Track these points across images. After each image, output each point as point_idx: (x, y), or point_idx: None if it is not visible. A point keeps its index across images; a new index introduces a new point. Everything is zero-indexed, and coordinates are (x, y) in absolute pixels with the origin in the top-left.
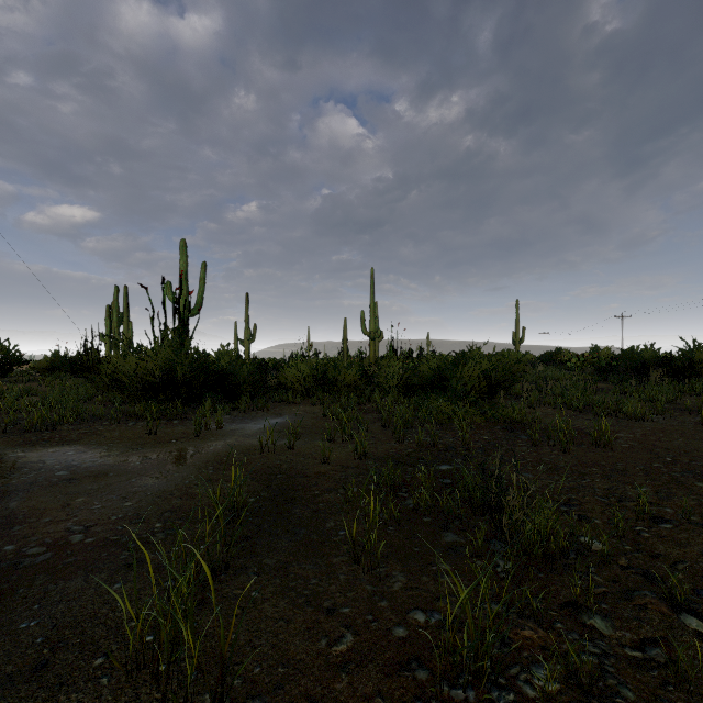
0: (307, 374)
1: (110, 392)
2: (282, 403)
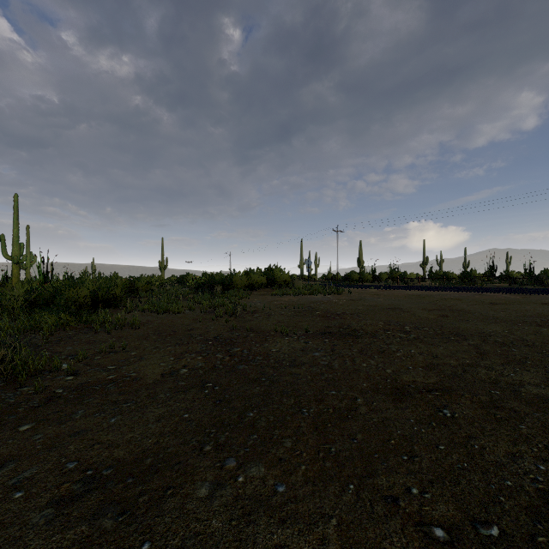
0: None
1: None
2: None
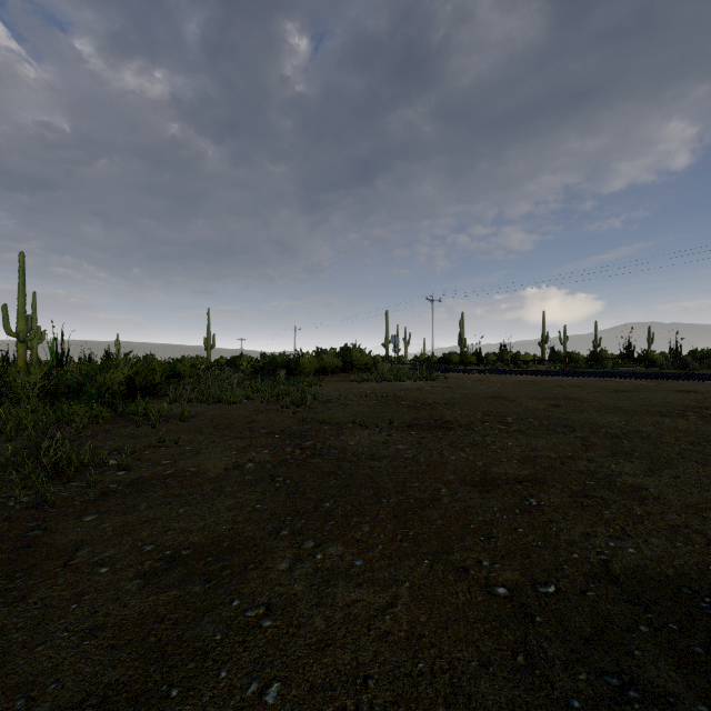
0: None
1: None
2: None
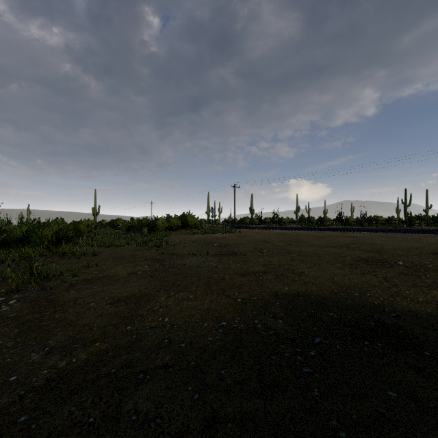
0: None
1: None
2: None
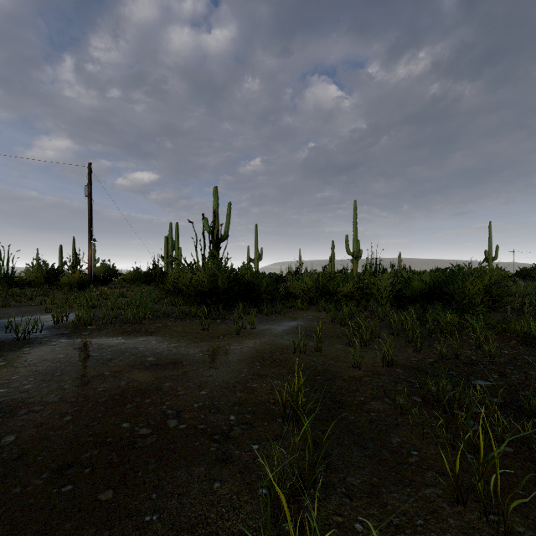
0: (310, 285)
1: (172, 297)
2: (292, 309)
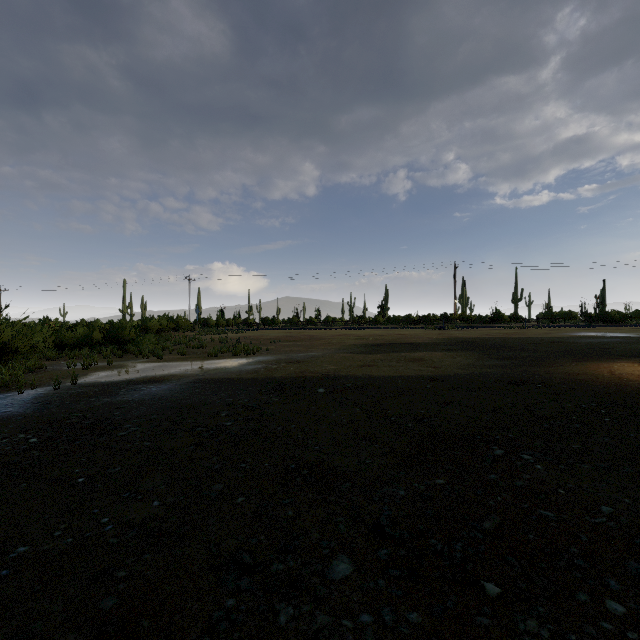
0: None
1: None
2: None
